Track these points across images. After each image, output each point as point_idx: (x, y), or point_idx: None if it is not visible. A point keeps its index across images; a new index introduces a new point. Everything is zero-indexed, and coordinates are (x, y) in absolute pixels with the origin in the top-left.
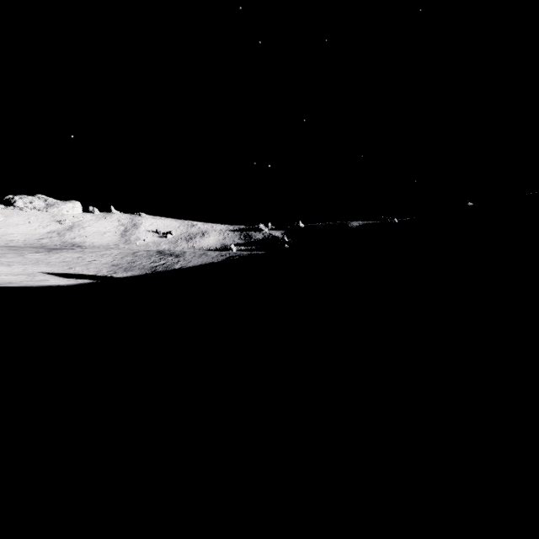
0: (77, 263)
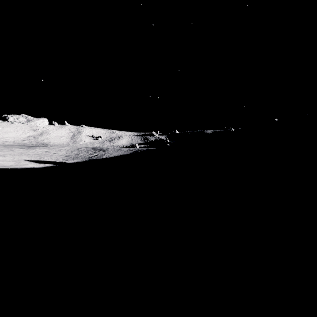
0: (44, 154)
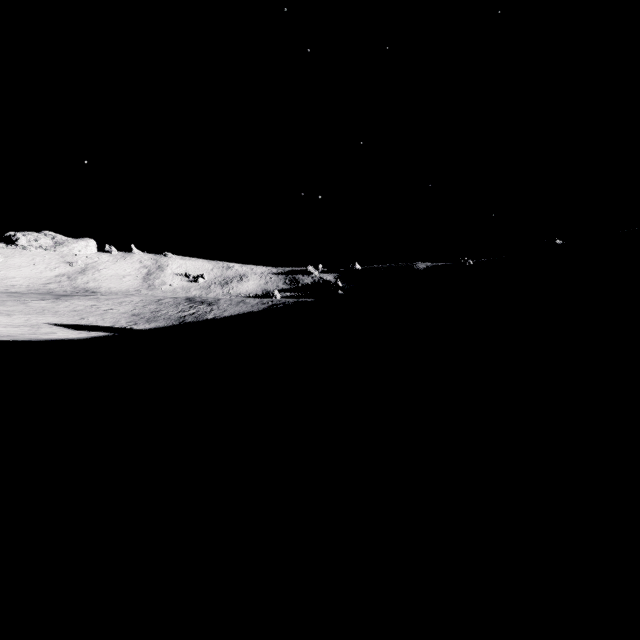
0: (90, 312)
